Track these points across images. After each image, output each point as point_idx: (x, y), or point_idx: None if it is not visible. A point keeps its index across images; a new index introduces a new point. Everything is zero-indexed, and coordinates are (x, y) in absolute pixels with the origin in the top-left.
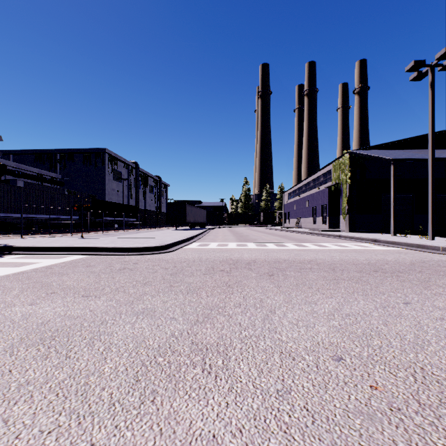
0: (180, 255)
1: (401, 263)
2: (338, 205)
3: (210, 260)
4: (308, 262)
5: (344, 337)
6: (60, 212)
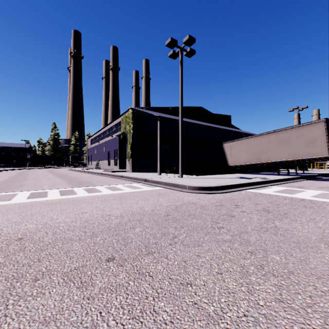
0: None
1: (156, 215)
2: (126, 150)
3: None
4: (1, 248)
5: None
6: None
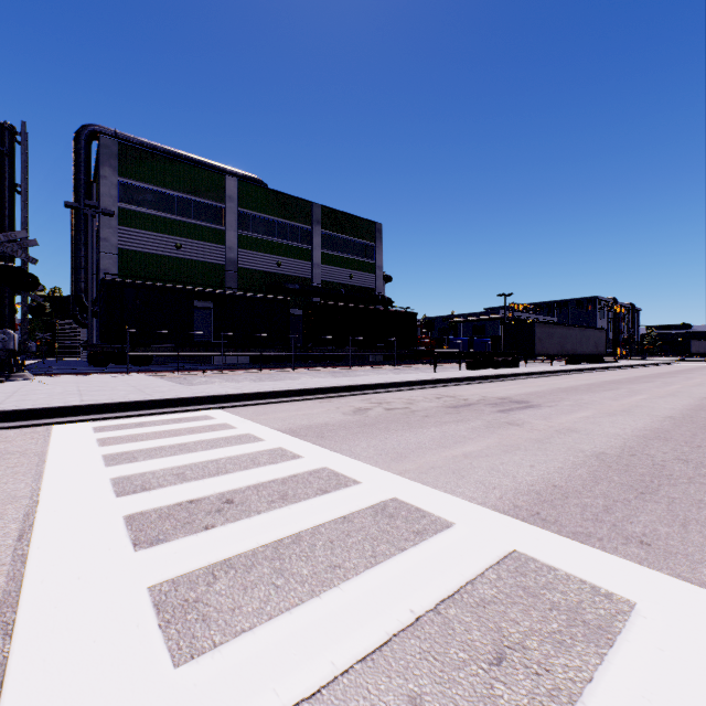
0: None
1: None
2: None
3: None
4: None
5: None
6: None
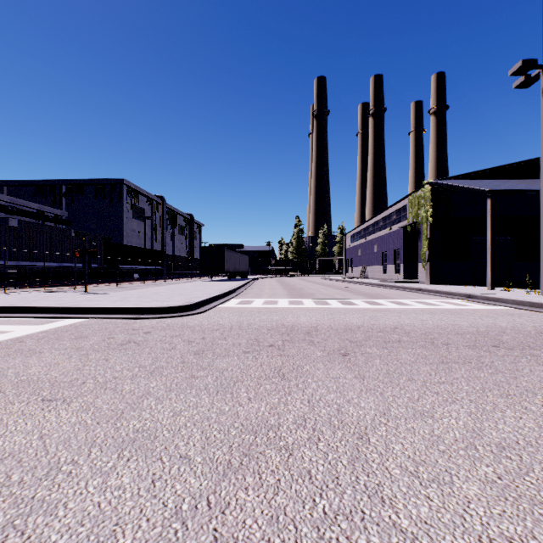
0: (213, 318)
1: (522, 331)
2: (415, 249)
3: (254, 326)
4: (392, 330)
5: (526, 518)
6: (63, 259)
